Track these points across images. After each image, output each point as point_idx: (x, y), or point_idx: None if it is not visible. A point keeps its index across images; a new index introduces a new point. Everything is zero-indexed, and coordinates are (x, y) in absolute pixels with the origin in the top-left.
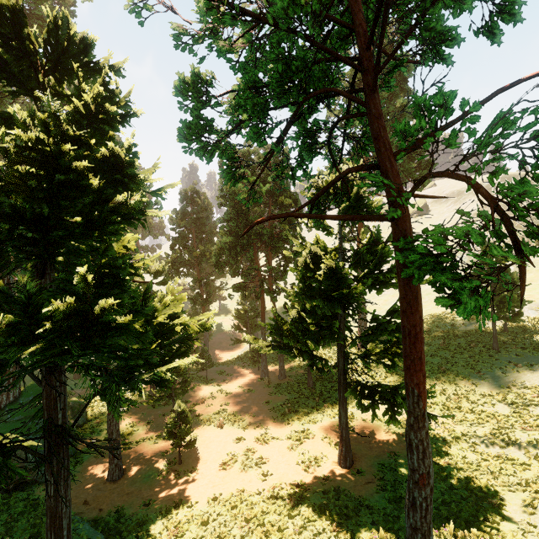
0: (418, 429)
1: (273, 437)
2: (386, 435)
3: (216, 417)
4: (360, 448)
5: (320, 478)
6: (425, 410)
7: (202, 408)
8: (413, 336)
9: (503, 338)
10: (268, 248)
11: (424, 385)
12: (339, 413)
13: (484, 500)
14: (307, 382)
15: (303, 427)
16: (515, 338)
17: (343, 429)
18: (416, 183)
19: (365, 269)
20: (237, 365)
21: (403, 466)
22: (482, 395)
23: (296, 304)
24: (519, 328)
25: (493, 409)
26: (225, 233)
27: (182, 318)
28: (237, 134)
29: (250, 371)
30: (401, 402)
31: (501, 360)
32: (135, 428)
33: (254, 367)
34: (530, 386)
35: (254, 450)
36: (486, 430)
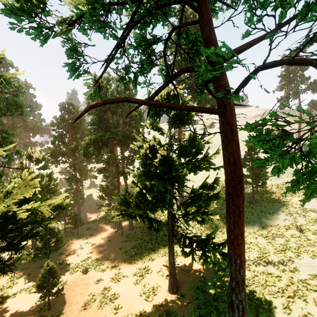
0: (239, 292)
1: (123, 275)
2: (197, 265)
3: (82, 264)
4: (182, 276)
5: (156, 305)
6: (244, 275)
7: (73, 257)
8: (237, 215)
9: (256, 197)
10: (122, 144)
11: (244, 255)
12: (169, 256)
13: (260, 306)
14: (147, 232)
15: (145, 264)
16: (262, 196)
17: (171, 267)
18: (246, 77)
19: (186, 157)
20: (101, 222)
21: (210, 287)
22: (250, 232)
23: (139, 184)
24: (263, 190)
25: (256, 241)
26: (90, 133)
27: (31, 203)
28: (82, 33)
29: (110, 226)
30: (211, 249)
31: (257, 210)
32: (14, 281)
33: (113, 223)
34: (273, 225)
35: (109, 288)
36: (254, 255)
